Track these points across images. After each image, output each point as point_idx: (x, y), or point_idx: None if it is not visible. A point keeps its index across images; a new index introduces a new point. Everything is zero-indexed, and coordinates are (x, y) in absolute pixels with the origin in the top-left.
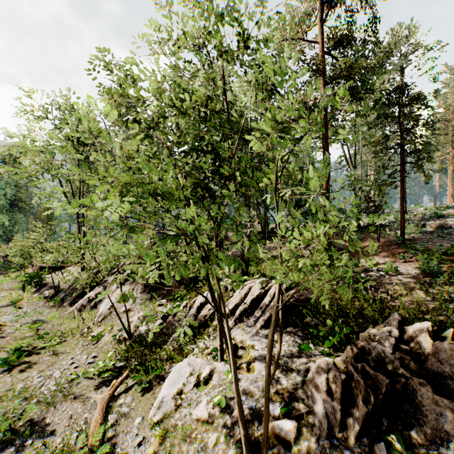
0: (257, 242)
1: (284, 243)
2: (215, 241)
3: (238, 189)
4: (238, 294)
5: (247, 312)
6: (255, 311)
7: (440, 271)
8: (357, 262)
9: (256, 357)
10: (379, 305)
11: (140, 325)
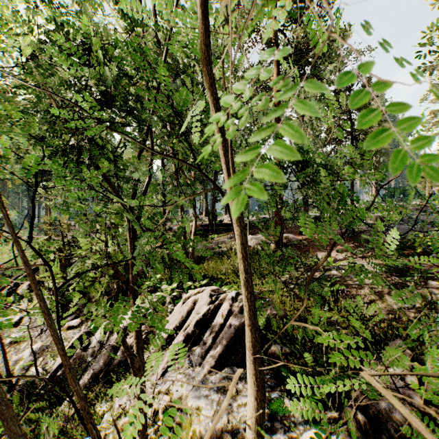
0: (205, 236)
1: (233, 237)
2: (130, 244)
3: (176, 163)
4: (179, 312)
5: (190, 341)
6: (201, 338)
7: (405, 268)
8: (317, 260)
9: (202, 436)
10: (359, 319)
11: (33, 365)
